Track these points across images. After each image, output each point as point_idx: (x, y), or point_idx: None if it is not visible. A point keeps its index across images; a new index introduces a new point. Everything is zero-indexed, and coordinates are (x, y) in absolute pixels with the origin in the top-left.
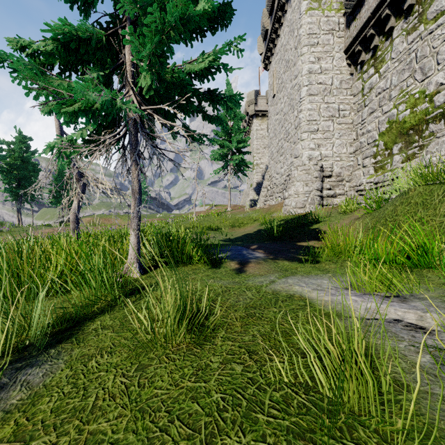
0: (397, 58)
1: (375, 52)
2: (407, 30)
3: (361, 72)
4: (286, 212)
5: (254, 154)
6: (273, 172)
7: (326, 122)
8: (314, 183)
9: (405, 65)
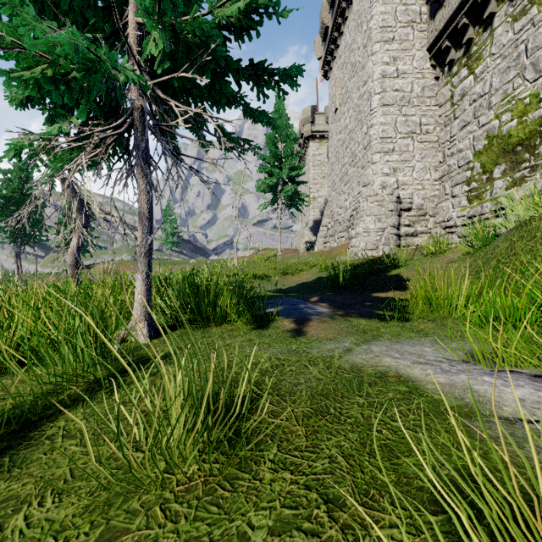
0: (499, 53)
1: (469, 48)
2: (513, 15)
3: (449, 75)
4: (353, 255)
5: (311, 185)
6: (335, 206)
7: (404, 140)
8: (389, 218)
9: (511, 62)
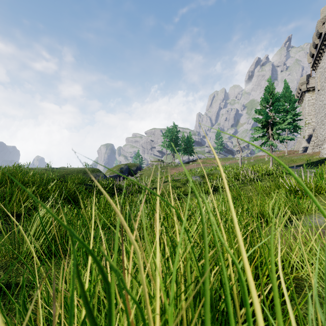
0: None
1: None
2: None
3: None
4: (321, 156)
5: (306, 117)
6: (318, 133)
7: None
8: None
9: None
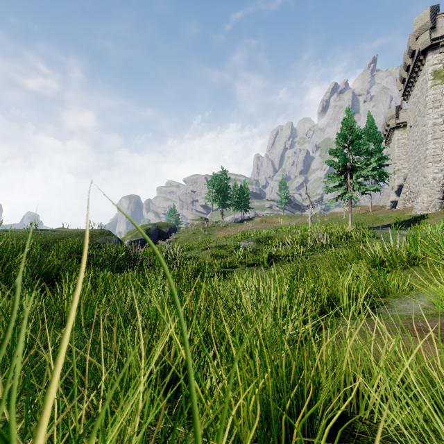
0: None
1: None
2: None
3: None
4: (414, 213)
5: (395, 161)
6: (410, 182)
7: None
8: (436, 195)
9: None
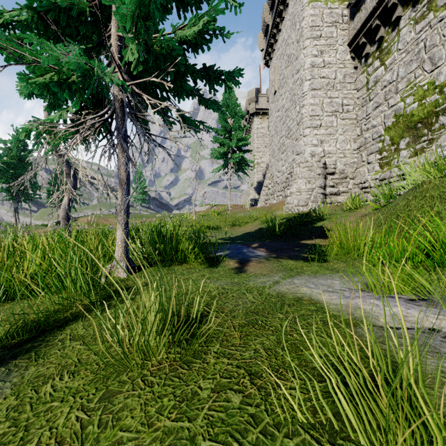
0: (404, 49)
1: (381, 44)
2: (415, 19)
3: (365, 65)
4: (288, 210)
5: (255, 153)
6: (274, 171)
7: (329, 118)
8: (317, 180)
9: (413, 56)
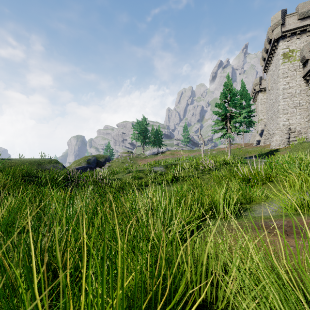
0: None
1: None
2: None
3: (309, 87)
4: (271, 148)
5: (259, 114)
6: (269, 128)
7: (292, 109)
8: (285, 135)
9: None
